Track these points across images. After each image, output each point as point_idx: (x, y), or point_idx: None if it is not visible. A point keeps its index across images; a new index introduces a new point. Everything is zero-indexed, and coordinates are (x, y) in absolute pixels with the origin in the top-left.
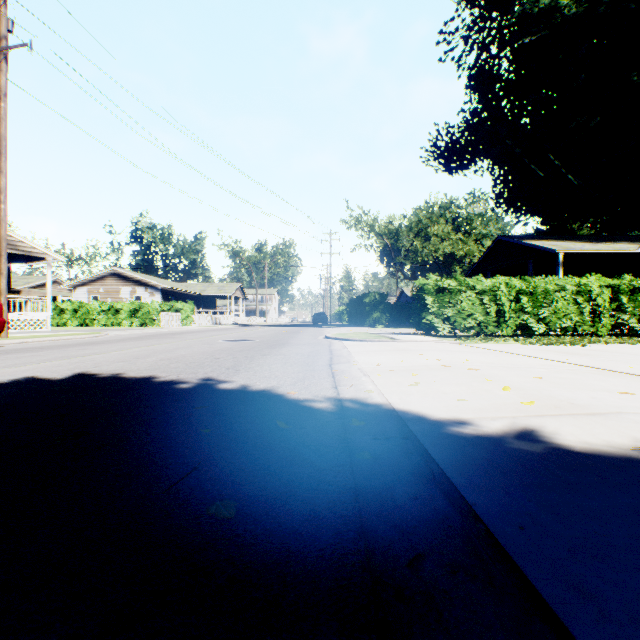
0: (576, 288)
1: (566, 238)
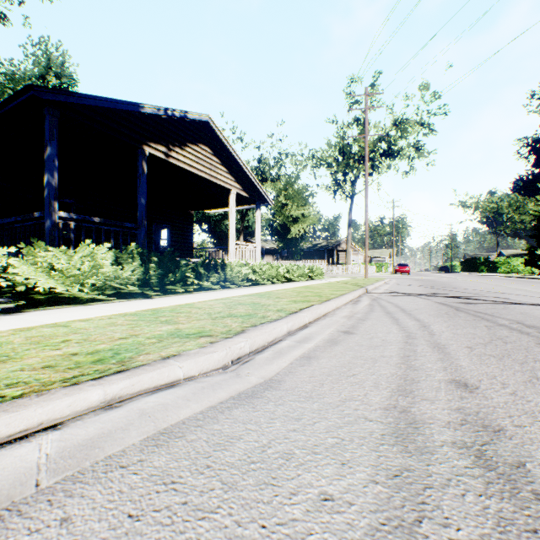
0: None
1: None
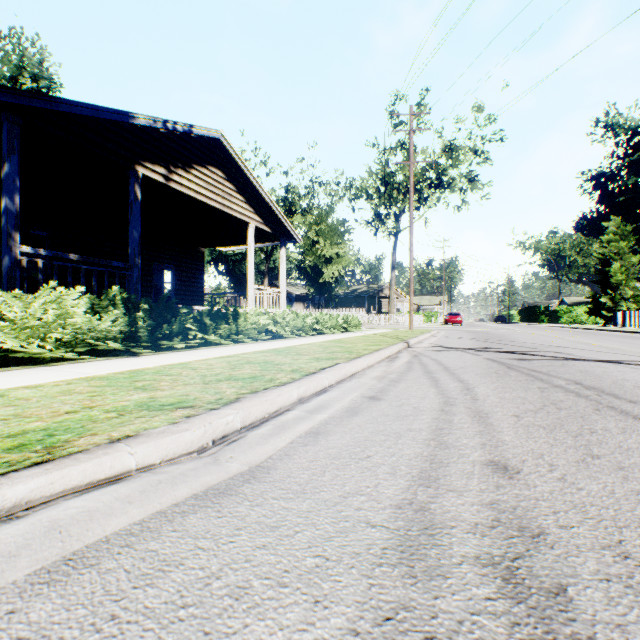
0: None
1: None
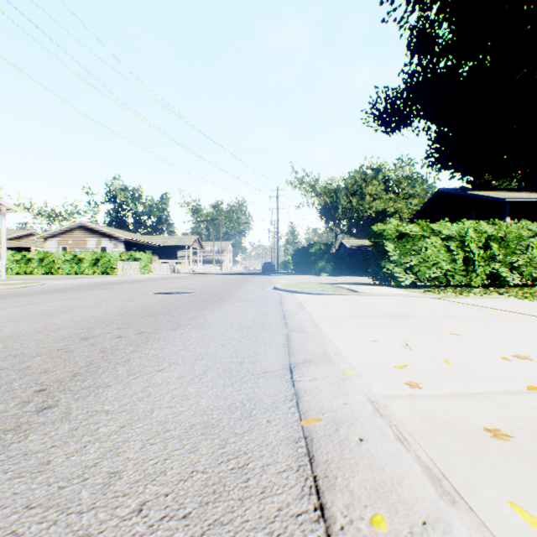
0: None
1: (506, 190)
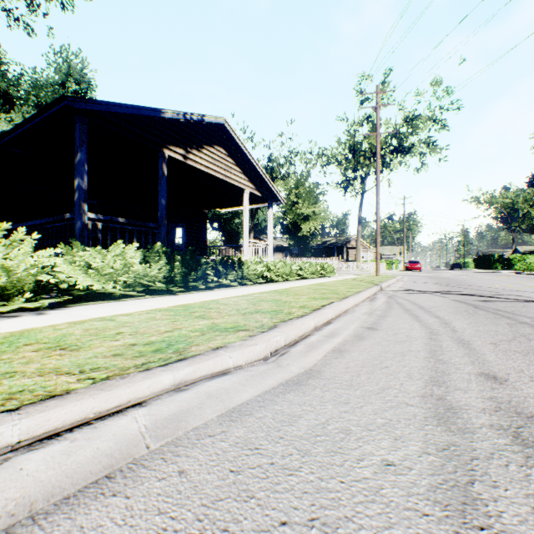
0: None
1: None
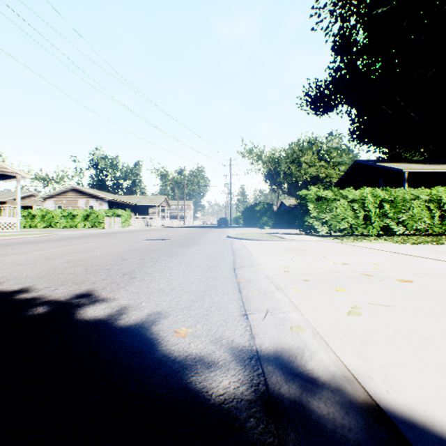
0: (428, 197)
1: (407, 161)
